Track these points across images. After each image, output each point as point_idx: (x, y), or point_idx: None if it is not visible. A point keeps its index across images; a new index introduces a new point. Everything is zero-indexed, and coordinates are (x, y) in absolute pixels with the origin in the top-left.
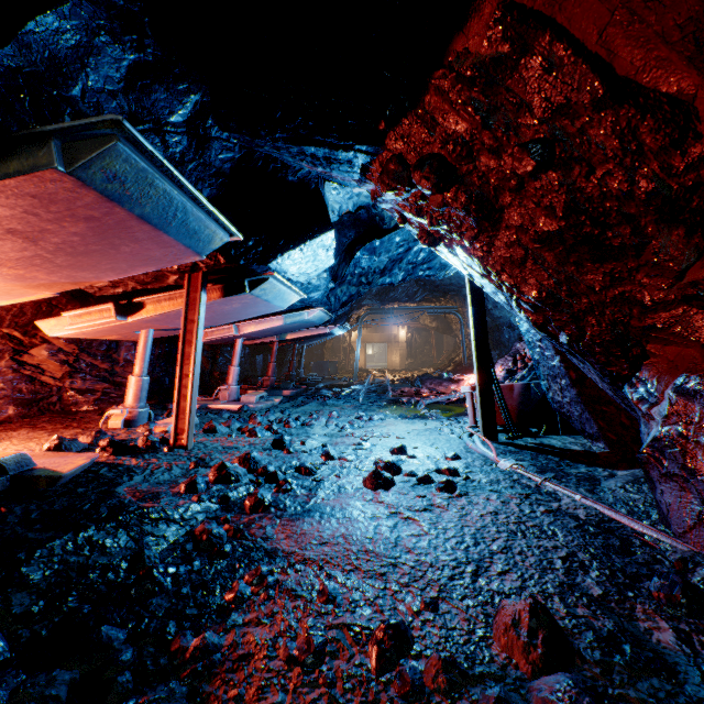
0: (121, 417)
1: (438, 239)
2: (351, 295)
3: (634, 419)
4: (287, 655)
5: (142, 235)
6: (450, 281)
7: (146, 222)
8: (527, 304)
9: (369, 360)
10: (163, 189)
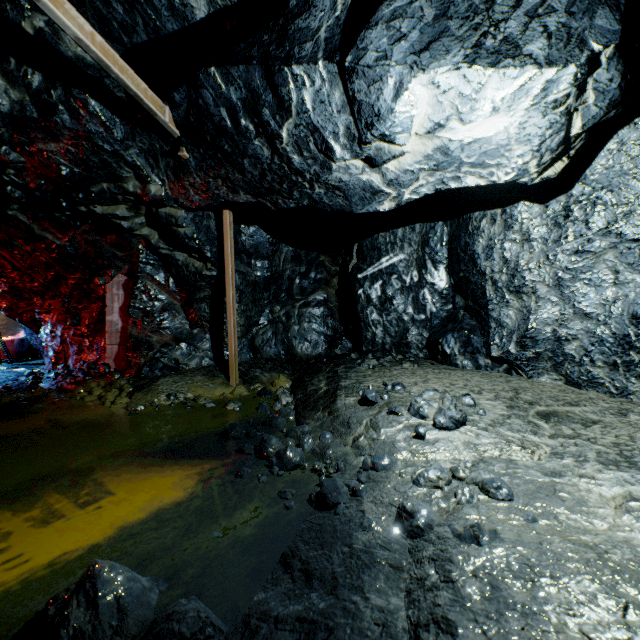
0: None
1: None
2: None
3: None
4: None
5: None
6: None
7: None
8: (3, 309)
9: None
10: None
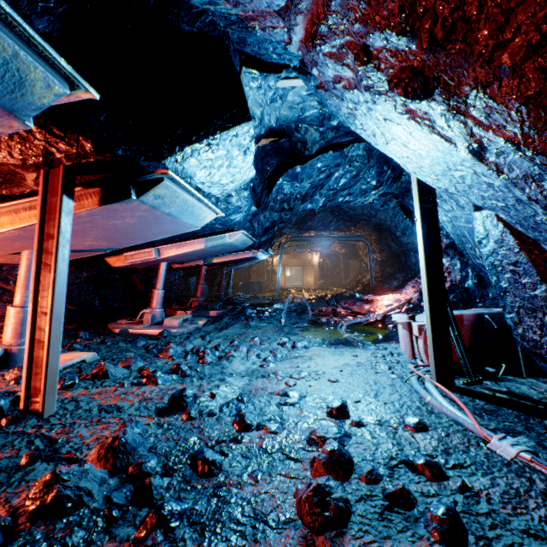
0: None
1: (432, 80)
2: (273, 221)
3: None
4: None
5: None
6: (362, 211)
7: None
8: None
9: (287, 280)
10: None
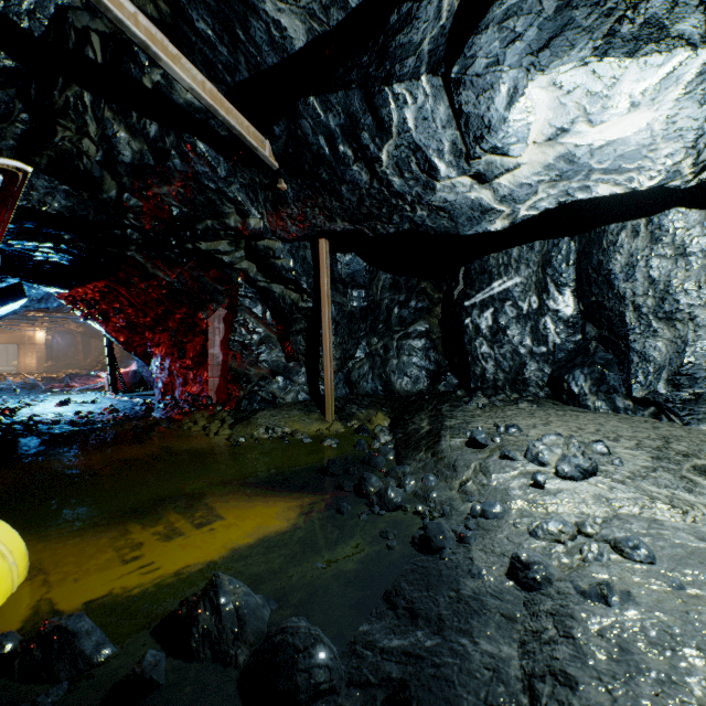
0: None
1: (89, 319)
2: (7, 313)
3: None
4: (55, 417)
5: None
6: None
7: None
8: (121, 343)
9: None
10: None
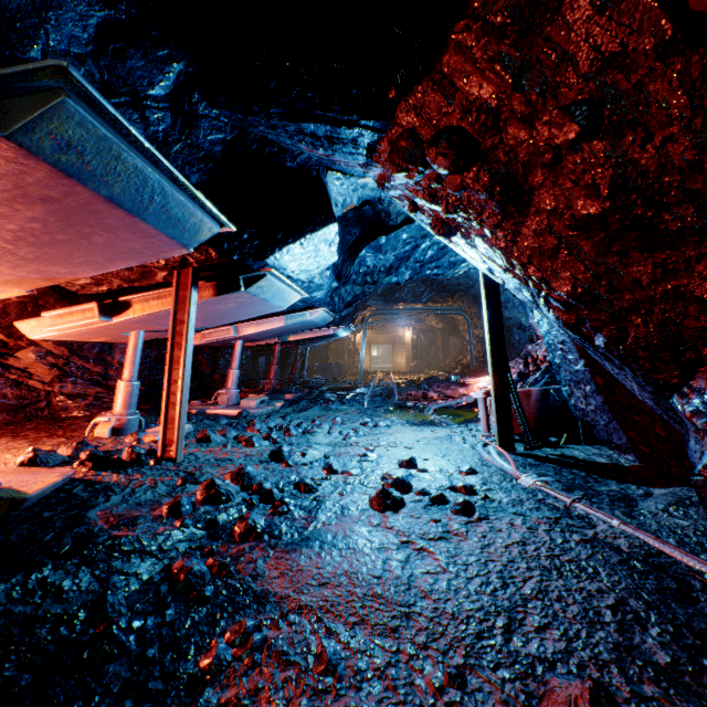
0: (108, 425)
1: (454, 228)
2: (356, 295)
3: (672, 431)
4: None
5: (115, 223)
6: (458, 280)
7: (117, 206)
8: (558, 301)
9: (373, 361)
10: (133, 165)
